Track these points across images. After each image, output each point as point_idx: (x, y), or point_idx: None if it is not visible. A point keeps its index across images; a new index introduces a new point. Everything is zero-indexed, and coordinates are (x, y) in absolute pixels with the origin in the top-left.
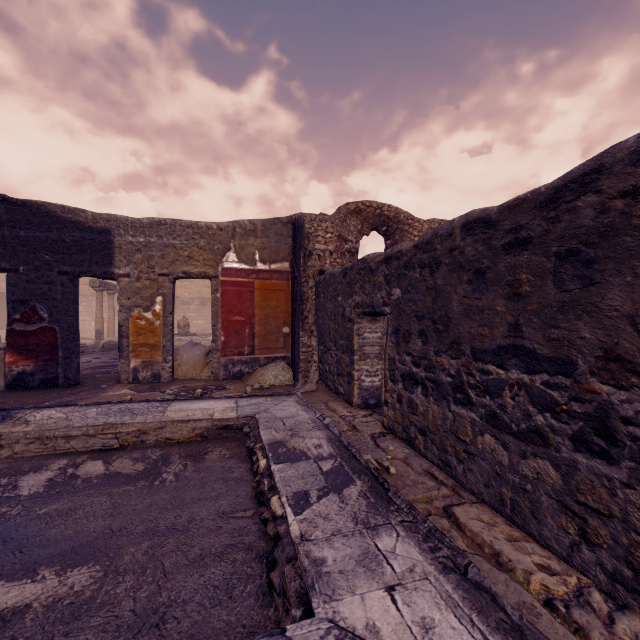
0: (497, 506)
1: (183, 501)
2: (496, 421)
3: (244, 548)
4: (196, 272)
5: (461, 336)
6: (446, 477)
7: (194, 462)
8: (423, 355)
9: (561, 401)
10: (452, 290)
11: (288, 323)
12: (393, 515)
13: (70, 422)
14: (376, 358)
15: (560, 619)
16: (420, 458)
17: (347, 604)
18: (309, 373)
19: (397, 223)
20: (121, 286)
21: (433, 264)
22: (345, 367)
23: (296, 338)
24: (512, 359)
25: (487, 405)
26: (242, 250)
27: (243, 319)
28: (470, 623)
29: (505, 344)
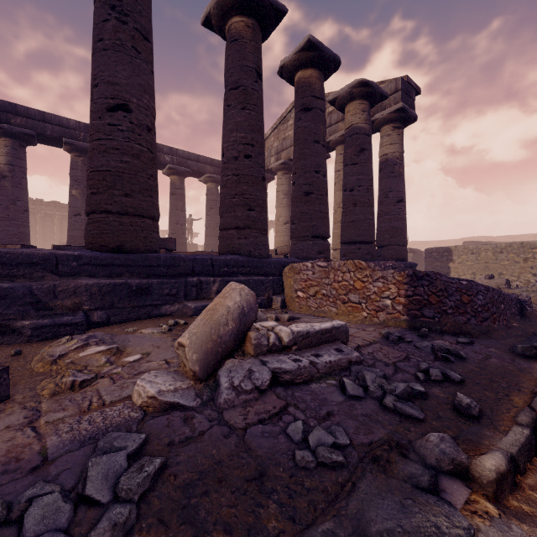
0: None
1: None
2: None
3: None
4: None
5: None
6: None
7: None
8: None
9: None
10: None
11: None
12: None
13: None
14: None
15: None
16: None
17: None
18: None
19: None
20: None
21: None
22: None
23: None
24: None
25: None
26: None
27: None
28: None
29: None
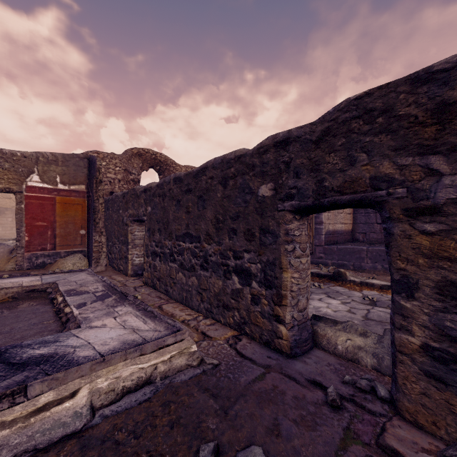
0: (181, 301)
1: (4, 324)
2: (182, 266)
3: (48, 331)
4: (0, 187)
5: (172, 230)
6: (166, 297)
7: (9, 310)
8: (160, 241)
9: (198, 252)
10: (170, 209)
11: (84, 227)
12: (126, 302)
13: None
14: (143, 247)
15: (184, 323)
16: (157, 292)
17: (96, 322)
18: (100, 260)
19: (166, 165)
20: None
21: (163, 195)
22: (124, 253)
23: (90, 237)
24: (187, 238)
25: (180, 260)
26: (45, 174)
27: (46, 224)
28: (141, 318)
29: (185, 232)
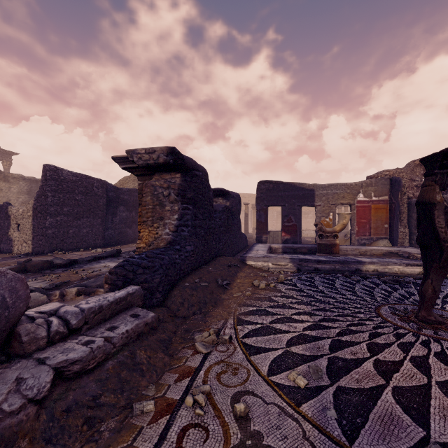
0: None
1: None
2: None
3: None
4: (345, 203)
5: None
6: None
7: (389, 258)
8: None
9: None
10: None
11: (387, 223)
12: None
13: (345, 247)
14: None
15: None
16: None
17: None
18: (403, 244)
19: None
20: (317, 209)
21: None
22: None
23: (394, 229)
24: None
25: None
26: (365, 192)
27: (365, 221)
28: None
29: None
